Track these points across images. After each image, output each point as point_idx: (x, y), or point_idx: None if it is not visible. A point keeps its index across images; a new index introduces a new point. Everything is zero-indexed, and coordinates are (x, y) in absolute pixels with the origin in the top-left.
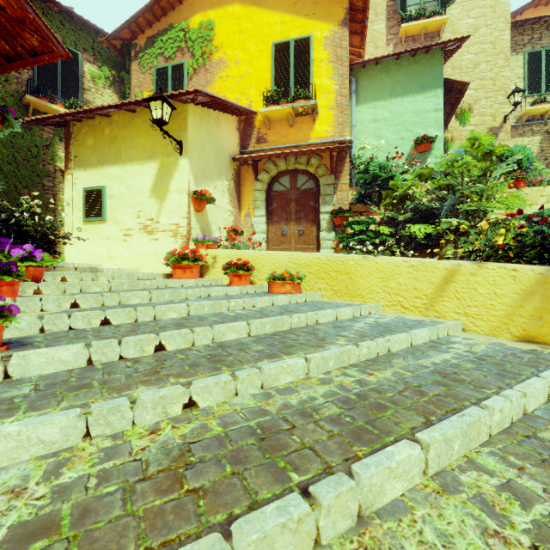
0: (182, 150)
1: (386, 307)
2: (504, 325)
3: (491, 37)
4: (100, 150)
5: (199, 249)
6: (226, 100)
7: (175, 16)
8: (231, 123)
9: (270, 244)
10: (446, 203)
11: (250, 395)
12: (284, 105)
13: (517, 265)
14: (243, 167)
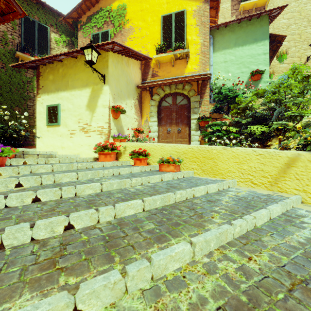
0: (105, 81)
1: (240, 182)
2: None
3: (299, 8)
4: (57, 82)
5: (115, 142)
6: (132, 49)
7: (103, 3)
8: (136, 65)
9: (160, 138)
10: (275, 111)
11: (140, 292)
12: (169, 53)
13: None
14: (143, 92)
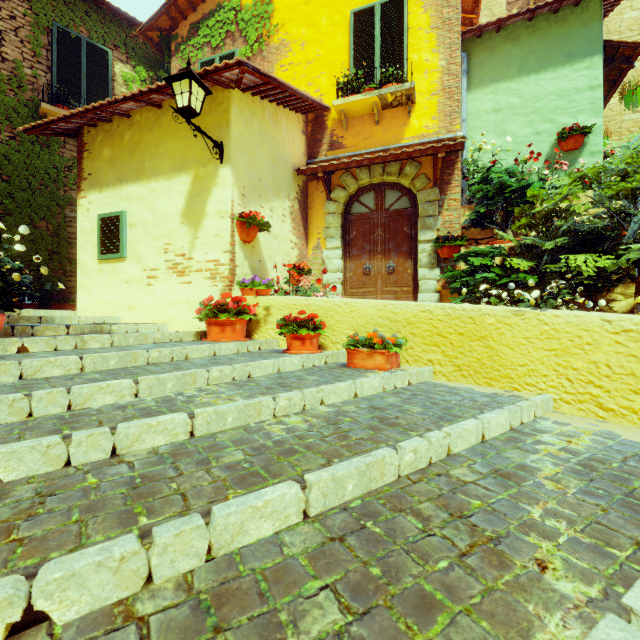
0: (223, 156)
1: (562, 402)
2: None
3: None
4: (119, 163)
5: (246, 296)
6: (285, 83)
7: None
8: (295, 123)
9: (347, 286)
10: (635, 218)
11: None
12: (368, 93)
13: None
14: (311, 183)
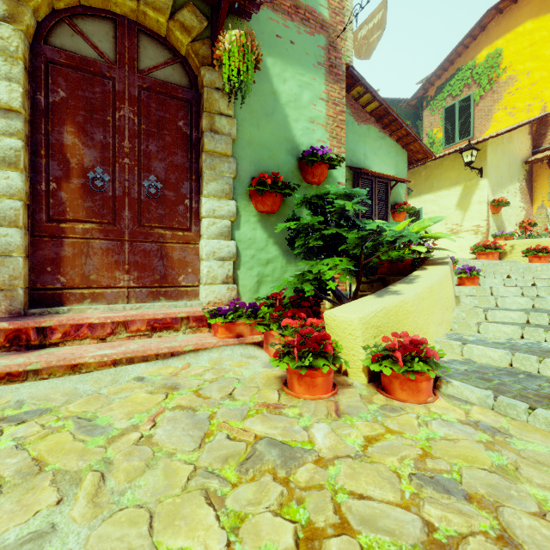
0: (482, 174)
1: None
2: None
3: None
4: (418, 186)
5: (497, 241)
6: (521, 124)
7: (462, 61)
8: (522, 132)
9: None
10: None
11: None
12: None
13: None
14: (535, 164)
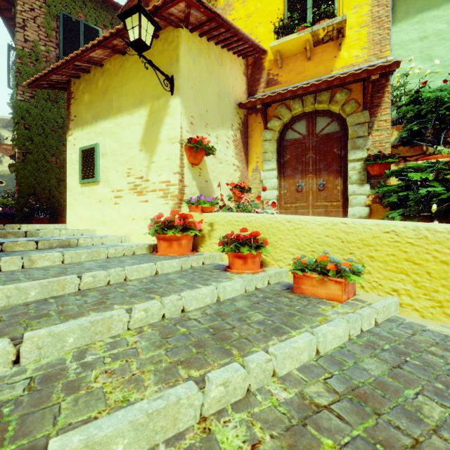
0: (173, 88)
1: None
2: None
3: None
4: (95, 105)
5: (193, 213)
6: (228, 21)
7: None
8: (237, 65)
9: (282, 202)
10: None
11: None
12: (301, 31)
13: None
14: (251, 116)
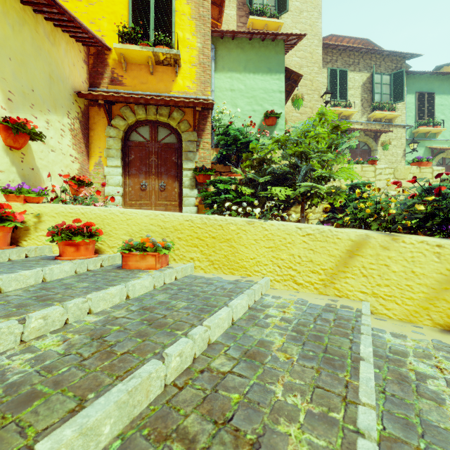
0: None
1: (275, 282)
2: (423, 310)
3: (310, 49)
4: None
5: (11, 203)
6: (62, 5)
7: None
8: (75, 50)
9: (127, 199)
10: (302, 168)
11: None
12: (144, 46)
13: (432, 238)
14: (93, 108)
